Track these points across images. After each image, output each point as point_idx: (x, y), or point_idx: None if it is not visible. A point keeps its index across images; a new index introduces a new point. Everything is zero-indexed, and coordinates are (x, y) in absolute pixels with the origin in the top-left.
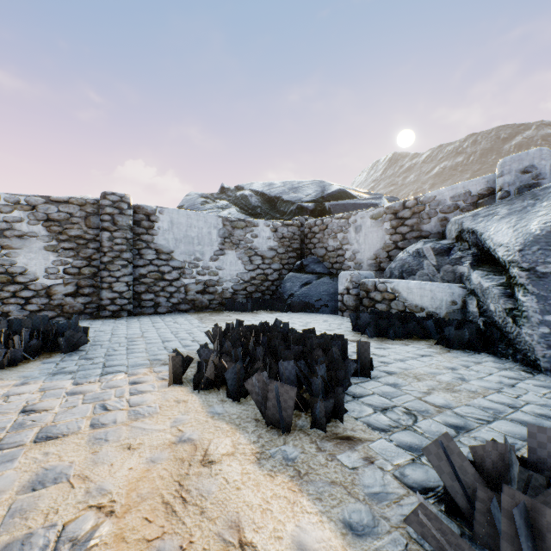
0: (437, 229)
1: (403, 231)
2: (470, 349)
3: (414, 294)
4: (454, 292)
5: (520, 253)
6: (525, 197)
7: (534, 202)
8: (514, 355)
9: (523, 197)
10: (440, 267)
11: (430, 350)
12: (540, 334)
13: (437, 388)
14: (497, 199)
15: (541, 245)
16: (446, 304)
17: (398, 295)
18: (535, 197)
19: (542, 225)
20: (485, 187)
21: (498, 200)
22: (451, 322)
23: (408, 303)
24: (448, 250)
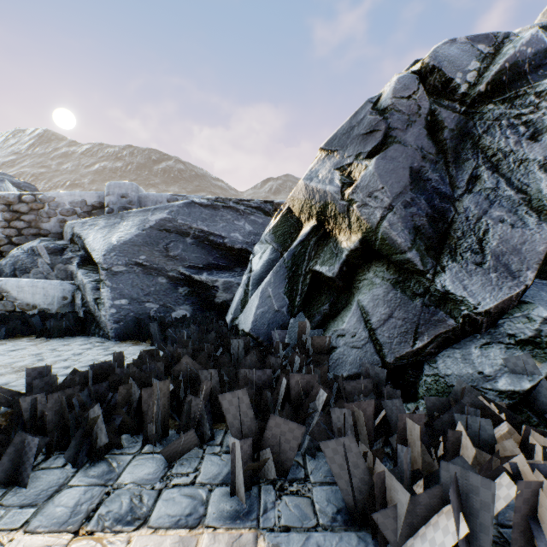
0: (58, 229)
1: (20, 226)
2: (70, 335)
3: (26, 293)
4: (65, 288)
5: (104, 257)
6: (118, 216)
7: (121, 221)
8: (99, 333)
9: (117, 216)
10: (55, 265)
11: (28, 344)
12: (111, 314)
13: (7, 373)
14: (106, 212)
15: (117, 253)
16: (58, 299)
17: (7, 295)
18: (123, 218)
19: (119, 239)
20: (98, 200)
21: (106, 213)
22: (57, 315)
23: (19, 302)
24: (62, 251)
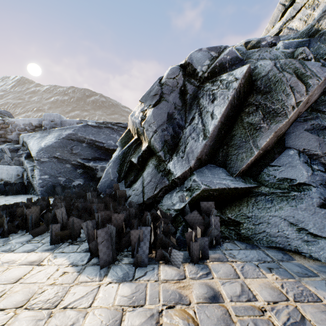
0: (16, 138)
1: None
2: (18, 194)
3: None
4: (19, 170)
5: (37, 154)
6: (47, 132)
7: (48, 135)
8: (34, 193)
9: (47, 132)
10: (13, 158)
11: None
12: (39, 183)
13: None
14: (43, 129)
15: (44, 151)
16: (15, 176)
17: None
18: (49, 133)
19: (45, 144)
20: (38, 123)
21: (43, 130)
22: (12, 184)
23: None
24: (17, 150)
